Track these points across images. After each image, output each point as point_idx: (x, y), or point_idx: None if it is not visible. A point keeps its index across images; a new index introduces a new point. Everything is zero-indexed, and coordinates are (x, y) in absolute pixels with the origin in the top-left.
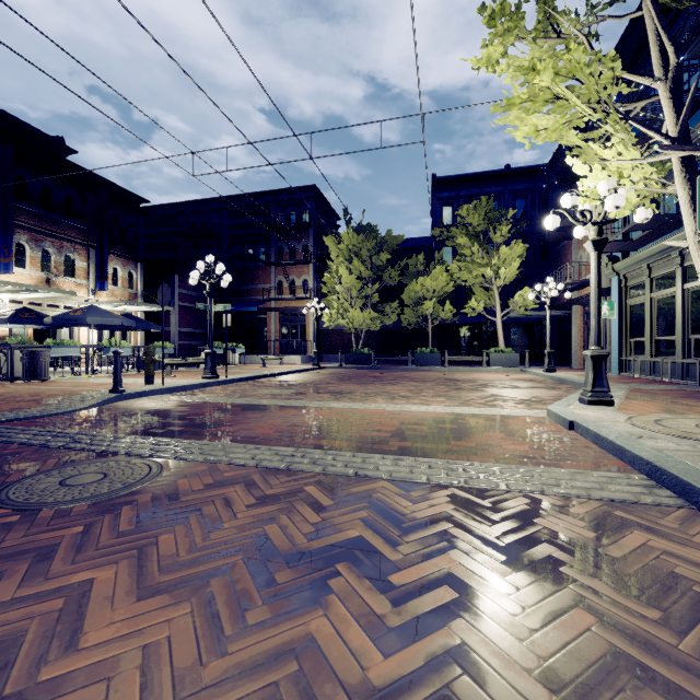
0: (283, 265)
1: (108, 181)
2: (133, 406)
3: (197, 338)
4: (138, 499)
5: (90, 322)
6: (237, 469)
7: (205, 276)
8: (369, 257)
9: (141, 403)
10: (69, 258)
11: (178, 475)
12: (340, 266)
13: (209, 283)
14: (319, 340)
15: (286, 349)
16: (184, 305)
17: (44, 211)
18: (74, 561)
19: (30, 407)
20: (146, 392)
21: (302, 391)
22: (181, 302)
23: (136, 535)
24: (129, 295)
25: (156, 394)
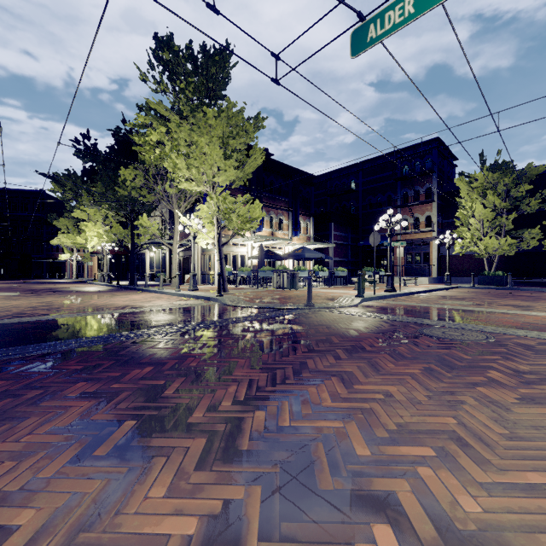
0: (409, 206)
1: (298, 169)
2: (379, 305)
3: (343, 265)
4: (506, 344)
5: (306, 256)
6: (540, 339)
7: (387, 223)
8: (505, 191)
9: (378, 303)
10: (280, 219)
11: (504, 338)
12: (474, 202)
13: (389, 228)
14: (439, 265)
15: (409, 272)
16: (336, 242)
17: (271, 194)
18: (531, 358)
19: (325, 302)
20: (371, 298)
21: (478, 303)
22: (334, 240)
23: (542, 355)
24: (306, 238)
25: (375, 299)
